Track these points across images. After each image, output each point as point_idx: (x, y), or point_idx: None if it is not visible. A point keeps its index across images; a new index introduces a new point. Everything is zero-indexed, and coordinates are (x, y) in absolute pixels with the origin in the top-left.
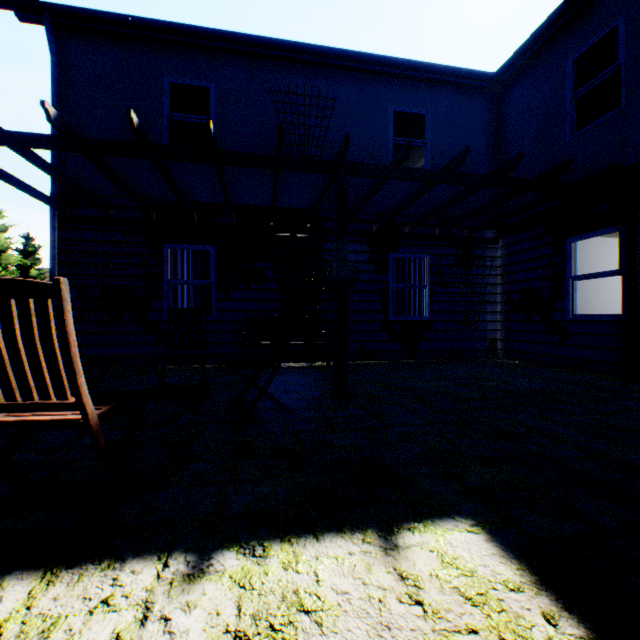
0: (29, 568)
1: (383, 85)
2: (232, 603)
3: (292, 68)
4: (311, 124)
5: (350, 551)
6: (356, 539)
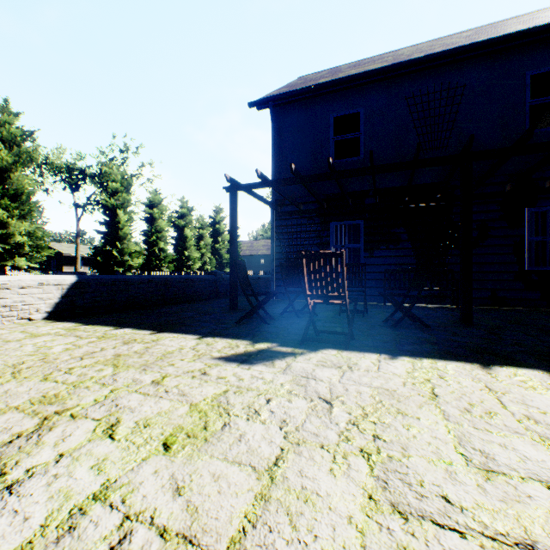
0: (332, 348)
1: (517, 56)
2: (409, 365)
3: (423, 75)
4: (440, 113)
5: (463, 365)
6: (467, 364)
